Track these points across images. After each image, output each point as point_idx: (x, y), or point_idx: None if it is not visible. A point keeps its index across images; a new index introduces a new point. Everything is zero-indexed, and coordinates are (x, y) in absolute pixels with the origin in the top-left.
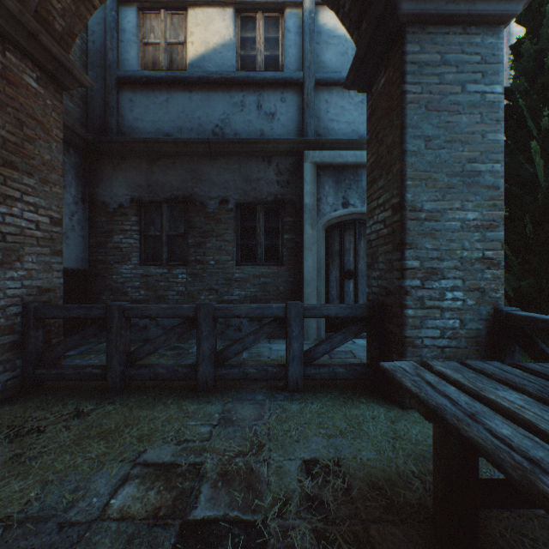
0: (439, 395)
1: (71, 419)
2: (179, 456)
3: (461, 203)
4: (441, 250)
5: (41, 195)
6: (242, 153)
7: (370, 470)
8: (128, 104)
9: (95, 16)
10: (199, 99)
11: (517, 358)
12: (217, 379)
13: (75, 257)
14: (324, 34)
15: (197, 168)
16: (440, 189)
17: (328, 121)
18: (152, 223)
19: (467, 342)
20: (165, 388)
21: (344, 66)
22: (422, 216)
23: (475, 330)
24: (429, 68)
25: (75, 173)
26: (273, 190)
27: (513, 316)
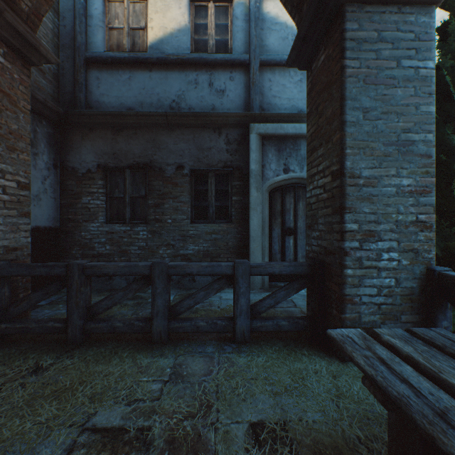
0: (398, 380)
1: (29, 376)
2: (128, 419)
3: (396, 170)
4: (378, 214)
5: (8, 161)
6: (196, 125)
7: (316, 435)
8: (95, 81)
9: (66, 4)
10: (158, 77)
11: (449, 314)
12: (170, 332)
13: (48, 217)
14: (268, 21)
15: (156, 138)
16: (377, 157)
17: (271, 97)
18: (116, 186)
19: (402, 299)
20: (123, 339)
21: (285, 49)
22: (360, 182)
23: (409, 288)
24: (367, 44)
25: (47, 142)
26: (223, 157)
27: (446, 277)
